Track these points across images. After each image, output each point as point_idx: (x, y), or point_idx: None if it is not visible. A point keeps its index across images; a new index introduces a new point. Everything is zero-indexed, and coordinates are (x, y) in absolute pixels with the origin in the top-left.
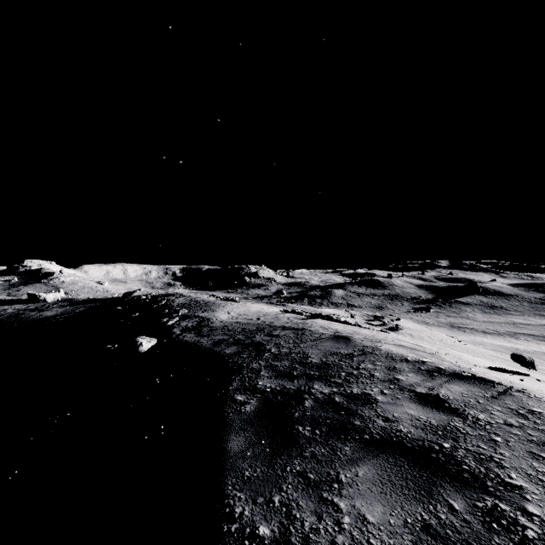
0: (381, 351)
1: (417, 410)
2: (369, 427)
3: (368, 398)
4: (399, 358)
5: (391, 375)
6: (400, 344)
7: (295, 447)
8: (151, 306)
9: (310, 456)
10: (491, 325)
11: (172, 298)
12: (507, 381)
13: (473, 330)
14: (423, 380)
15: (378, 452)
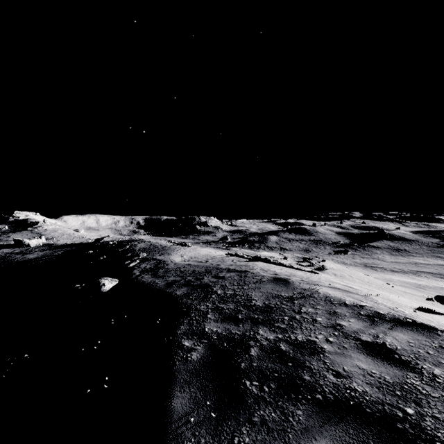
0: (320, 294)
1: (367, 362)
2: (320, 383)
3: (314, 346)
4: (338, 301)
5: (333, 320)
6: (334, 286)
7: (243, 409)
8: (116, 250)
9: (259, 422)
10: (397, 265)
11: (135, 243)
12: (443, 325)
13: (383, 269)
14: (366, 326)
15: (335, 419)
